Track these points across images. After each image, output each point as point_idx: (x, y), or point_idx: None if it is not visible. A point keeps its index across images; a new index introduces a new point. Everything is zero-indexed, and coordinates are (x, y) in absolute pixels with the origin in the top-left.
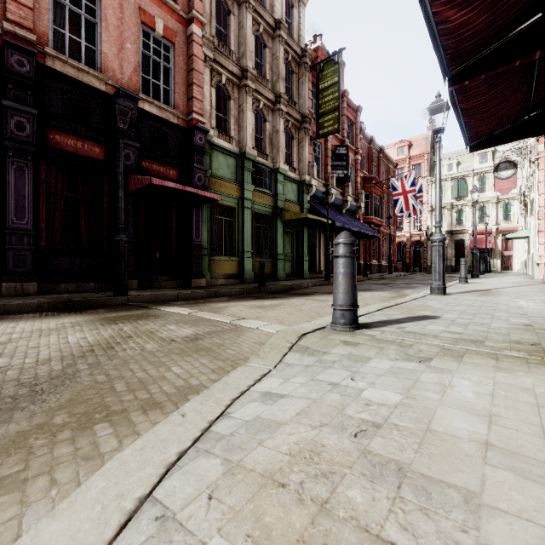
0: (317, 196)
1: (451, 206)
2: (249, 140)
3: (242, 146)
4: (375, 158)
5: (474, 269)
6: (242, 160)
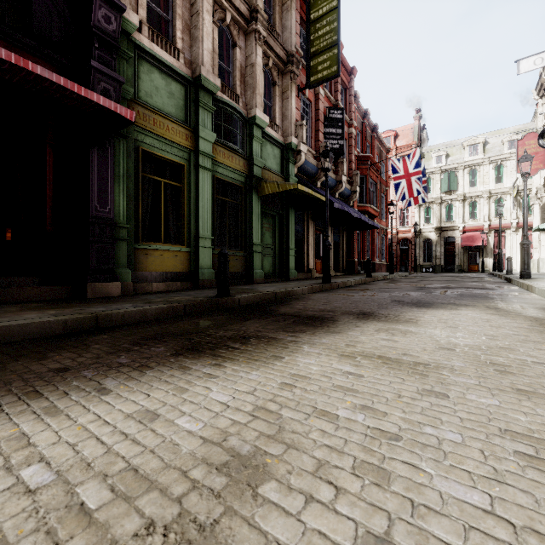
0: (306, 169)
1: (441, 201)
2: (208, 61)
3: (195, 67)
4: (368, 137)
5: (525, 267)
6: (195, 91)
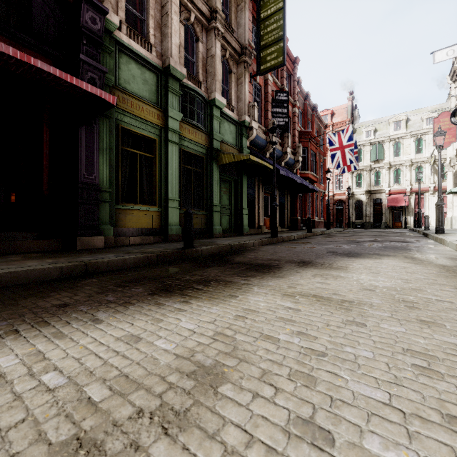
0: (257, 143)
1: (370, 168)
2: (176, 53)
3: (165, 59)
4: (309, 116)
5: (439, 223)
6: (165, 78)
